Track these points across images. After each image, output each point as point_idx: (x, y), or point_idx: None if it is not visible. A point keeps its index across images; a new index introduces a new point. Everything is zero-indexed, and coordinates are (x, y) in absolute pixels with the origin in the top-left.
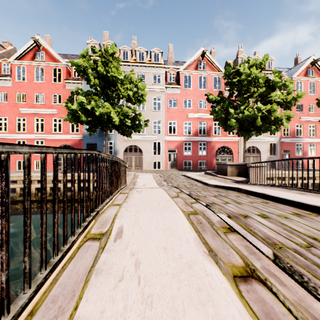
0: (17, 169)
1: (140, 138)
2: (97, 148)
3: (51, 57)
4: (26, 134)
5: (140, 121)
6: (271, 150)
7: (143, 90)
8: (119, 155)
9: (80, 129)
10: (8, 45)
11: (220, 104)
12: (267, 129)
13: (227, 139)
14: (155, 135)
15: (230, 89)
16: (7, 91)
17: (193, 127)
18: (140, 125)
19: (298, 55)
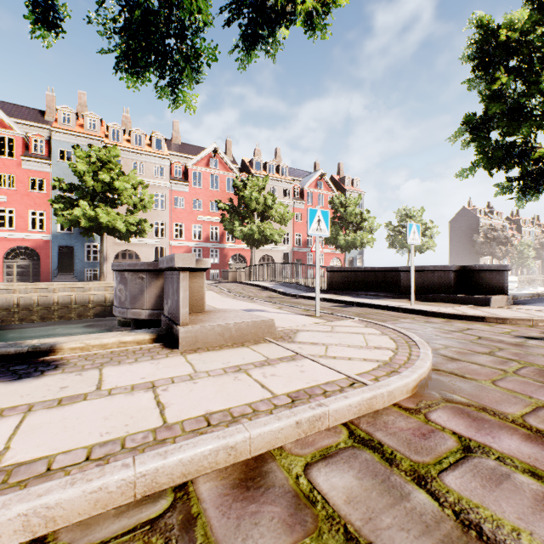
0: None
1: (137, 242)
2: (75, 252)
3: None
4: None
5: (145, 227)
6: (286, 259)
7: (150, 199)
8: (108, 262)
9: (46, 226)
10: None
11: (231, 211)
12: (267, 241)
13: (242, 247)
14: (157, 239)
15: (239, 199)
16: None
17: (204, 232)
18: (144, 231)
19: (317, 160)
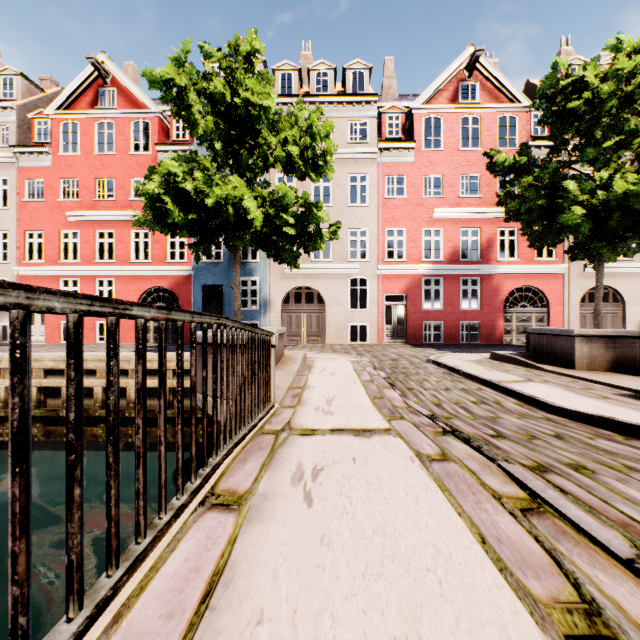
0: (62, 341)
1: (319, 271)
2: (224, 294)
3: (128, 98)
4: (79, 266)
5: (318, 224)
6: None
7: (326, 138)
8: (273, 310)
9: (187, 253)
10: (51, 86)
11: (522, 177)
12: None
13: (535, 270)
14: (354, 263)
15: (554, 134)
16: (43, 177)
17: (446, 242)
18: (318, 233)
19: None
